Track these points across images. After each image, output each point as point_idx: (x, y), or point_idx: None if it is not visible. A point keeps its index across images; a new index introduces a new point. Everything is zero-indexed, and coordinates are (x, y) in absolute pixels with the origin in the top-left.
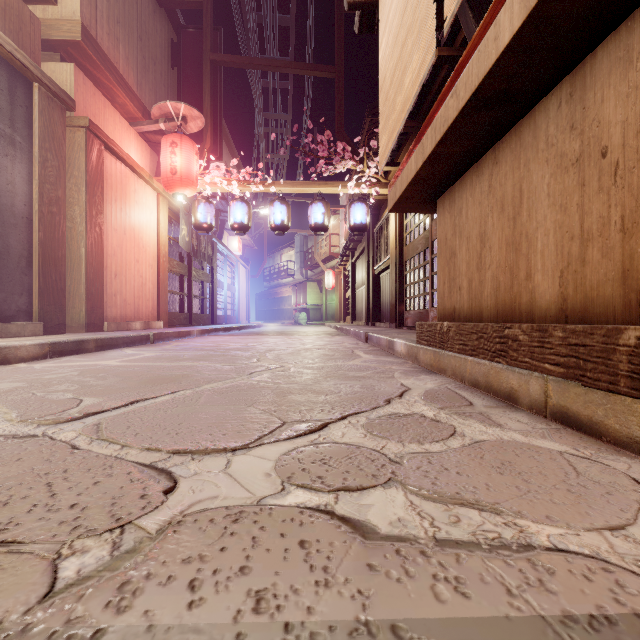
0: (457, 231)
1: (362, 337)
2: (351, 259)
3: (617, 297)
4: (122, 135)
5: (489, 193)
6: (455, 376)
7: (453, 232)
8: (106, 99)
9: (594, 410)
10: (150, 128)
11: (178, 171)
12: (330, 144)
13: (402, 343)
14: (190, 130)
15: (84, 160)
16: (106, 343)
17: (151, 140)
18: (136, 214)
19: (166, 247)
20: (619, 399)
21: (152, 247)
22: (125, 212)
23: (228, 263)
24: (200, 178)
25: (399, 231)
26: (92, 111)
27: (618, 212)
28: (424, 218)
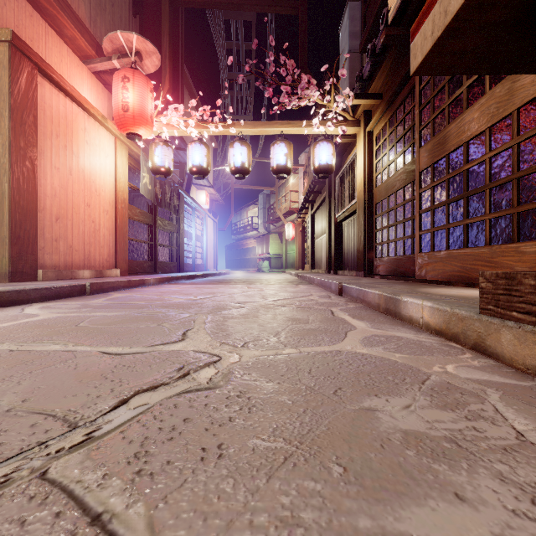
0: None
1: (333, 288)
2: (310, 211)
3: None
4: (71, 70)
5: None
6: None
7: None
8: (49, 26)
9: None
10: (104, 66)
11: (130, 108)
12: (294, 76)
13: (425, 306)
14: (147, 70)
15: (7, 80)
16: (7, 298)
17: (109, 83)
18: (86, 155)
19: (125, 193)
20: None
21: (108, 192)
22: (71, 151)
23: (197, 216)
24: (157, 120)
25: (368, 171)
26: (28, 34)
27: None
28: (404, 150)
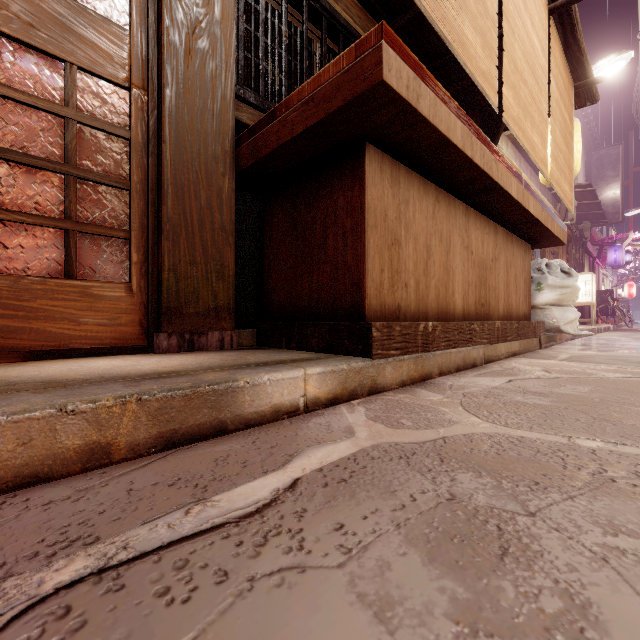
0: (403, 221)
1: None
2: None
3: (474, 311)
4: None
5: (433, 218)
6: (442, 372)
7: (398, 217)
8: None
9: (492, 352)
10: None
11: None
12: None
13: (313, 375)
14: None
15: None
16: None
17: None
18: None
19: None
20: (495, 345)
21: None
22: None
23: None
24: None
25: None
26: None
27: (474, 279)
28: None
